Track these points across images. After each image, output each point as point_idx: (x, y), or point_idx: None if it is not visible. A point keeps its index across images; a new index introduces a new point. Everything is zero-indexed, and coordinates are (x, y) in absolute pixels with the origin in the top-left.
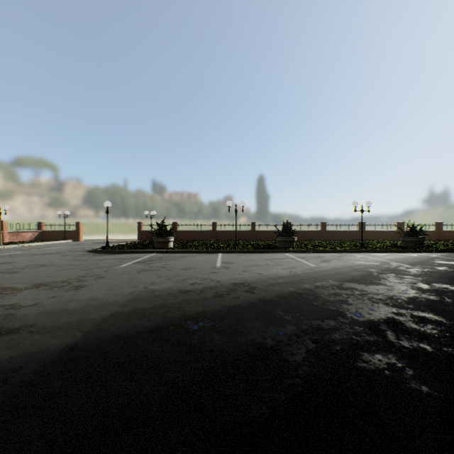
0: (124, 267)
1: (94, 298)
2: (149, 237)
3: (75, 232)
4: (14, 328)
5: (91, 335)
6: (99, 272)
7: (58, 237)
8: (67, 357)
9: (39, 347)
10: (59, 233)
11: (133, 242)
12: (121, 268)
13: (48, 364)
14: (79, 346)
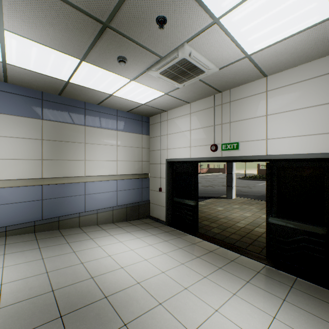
0: (260, 185)
1: (258, 190)
2: (264, 173)
3: (223, 169)
4: (245, 192)
5: (264, 195)
6: (252, 185)
7: (215, 171)
8: (262, 196)
9: (254, 194)
10: (216, 169)
11: (256, 175)
12: (259, 185)
13: (259, 196)
14: (263, 195)
